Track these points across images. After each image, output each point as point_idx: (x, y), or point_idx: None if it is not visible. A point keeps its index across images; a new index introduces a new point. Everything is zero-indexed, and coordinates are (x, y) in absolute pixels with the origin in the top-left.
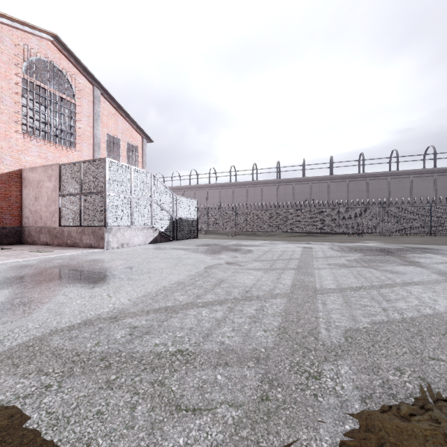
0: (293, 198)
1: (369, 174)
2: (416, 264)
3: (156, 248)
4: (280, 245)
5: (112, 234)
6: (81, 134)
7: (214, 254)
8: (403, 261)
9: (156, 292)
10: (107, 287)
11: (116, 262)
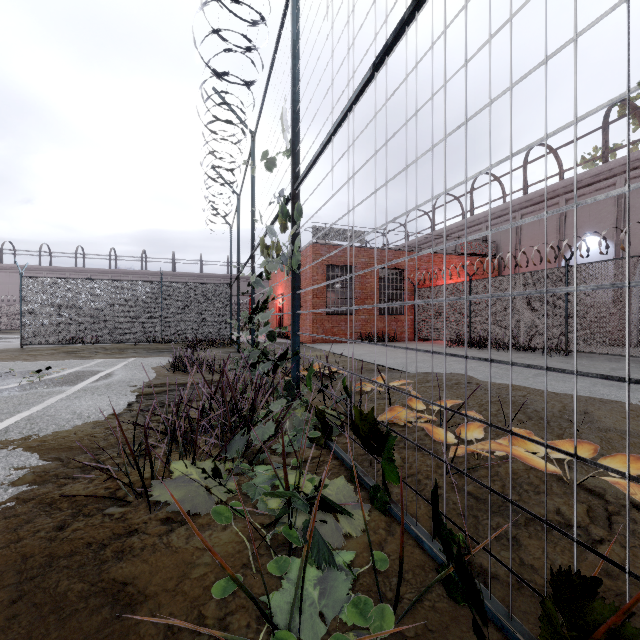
0: None
1: (206, 274)
2: None
3: None
4: None
5: None
6: None
7: None
8: None
9: None
10: None
11: None
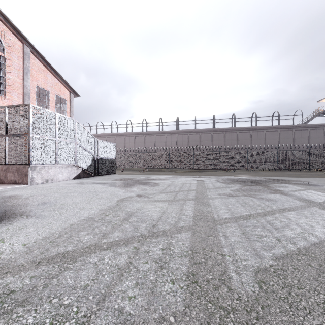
0: (188, 144)
1: (238, 128)
2: (280, 192)
3: (78, 183)
4: (180, 179)
5: (37, 171)
6: (11, 84)
7: (127, 187)
8: (270, 190)
9: (60, 233)
10: (7, 228)
11: (34, 197)
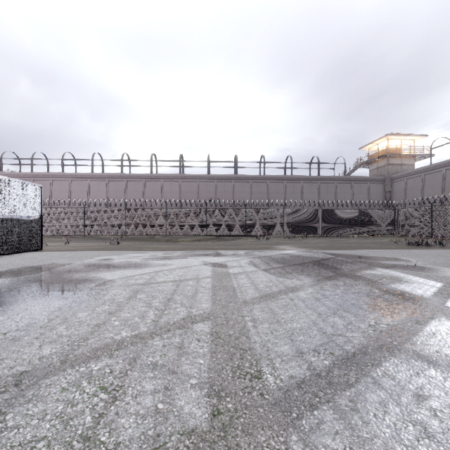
0: (198, 197)
1: (269, 176)
2: (429, 306)
3: None
4: (176, 261)
5: None
6: None
7: None
8: (393, 296)
9: None
10: None
11: None
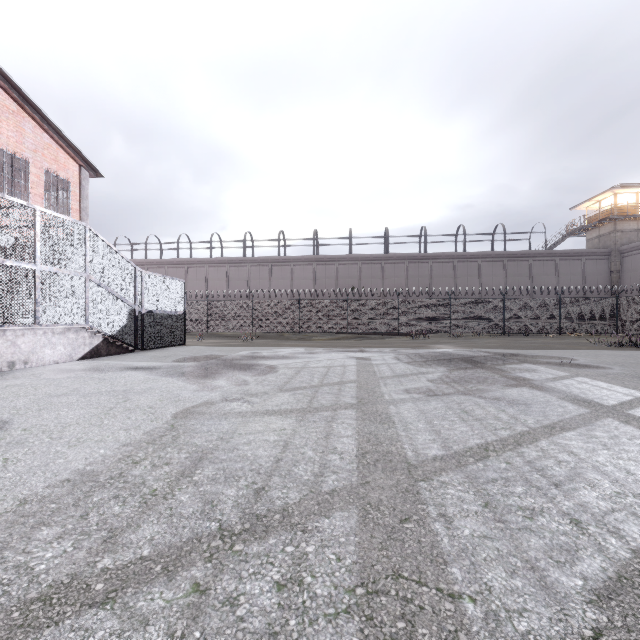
0: (337, 284)
1: (432, 255)
2: (527, 383)
3: (89, 368)
4: (321, 355)
5: None
6: None
7: (204, 378)
8: (506, 378)
9: None
10: None
11: None
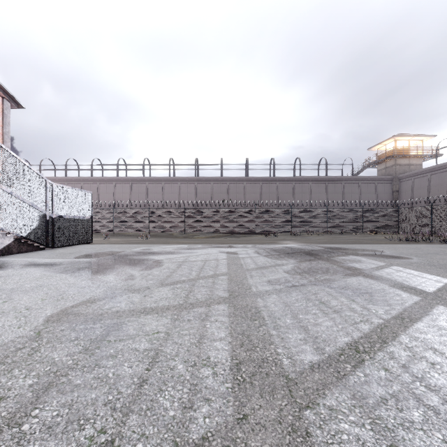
0: (212, 198)
1: (278, 178)
2: (360, 272)
3: None
4: (200, 250)
5: None
6: None
7: (95, 274)
8: (343, 268)
9: None
10: None
11: None
